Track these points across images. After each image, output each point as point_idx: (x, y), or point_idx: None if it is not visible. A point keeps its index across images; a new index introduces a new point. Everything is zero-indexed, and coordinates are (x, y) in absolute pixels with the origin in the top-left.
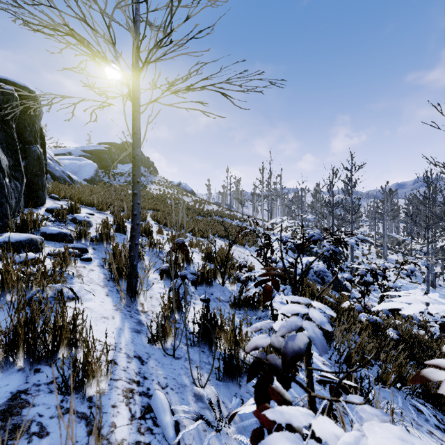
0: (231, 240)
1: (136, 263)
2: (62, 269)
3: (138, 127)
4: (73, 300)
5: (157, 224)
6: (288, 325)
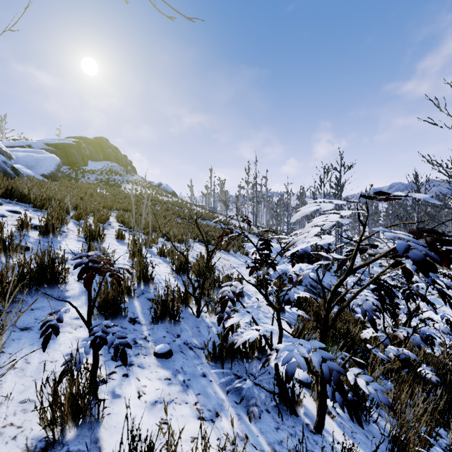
0: (214, 245)
1: None
2: None
3: None
4: None
5: (122, 226)
6: None
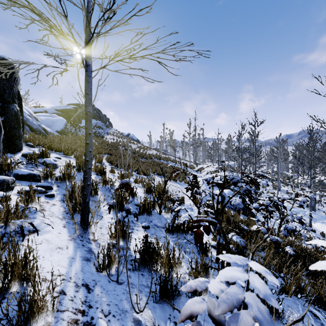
0: (166, 176)
1: (88, 200)
2: (24, 207)
3: (89, 89)
4: (33, 232)
5: (110, 165)
6: (228, 299)
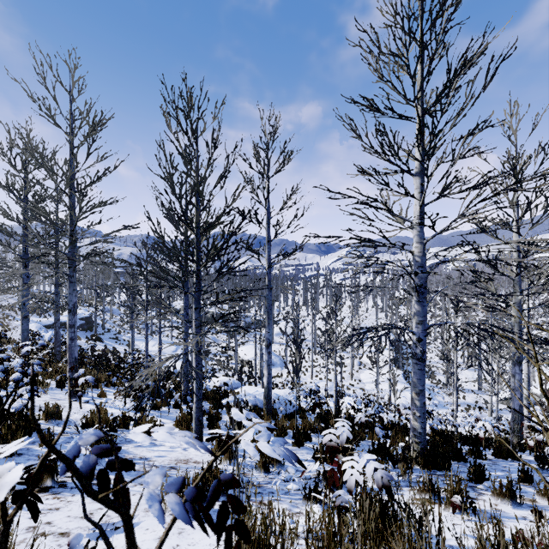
0: None
1: None
2: None
3: None
4: None
5: None
6: None
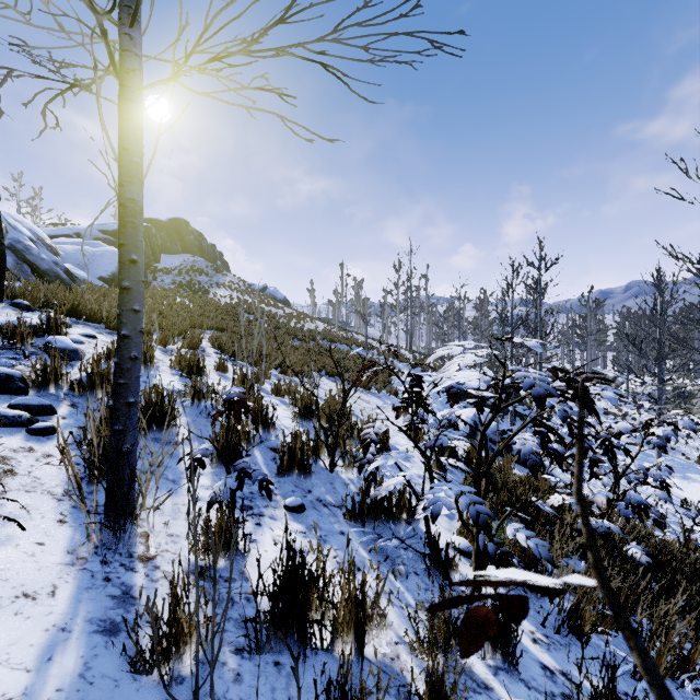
0: (347, 380)
1: (130, 446)
2: None
3: (133, 137)
4: None
5: (219, 353)
6: None
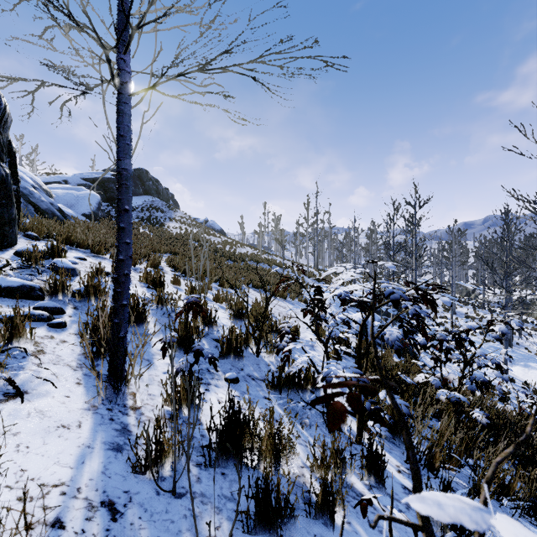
0: (269, 291)
1: (124, 333)
2: None
3: (126, 127)
4: (14, 397)
5: (174, 271)
6: None
